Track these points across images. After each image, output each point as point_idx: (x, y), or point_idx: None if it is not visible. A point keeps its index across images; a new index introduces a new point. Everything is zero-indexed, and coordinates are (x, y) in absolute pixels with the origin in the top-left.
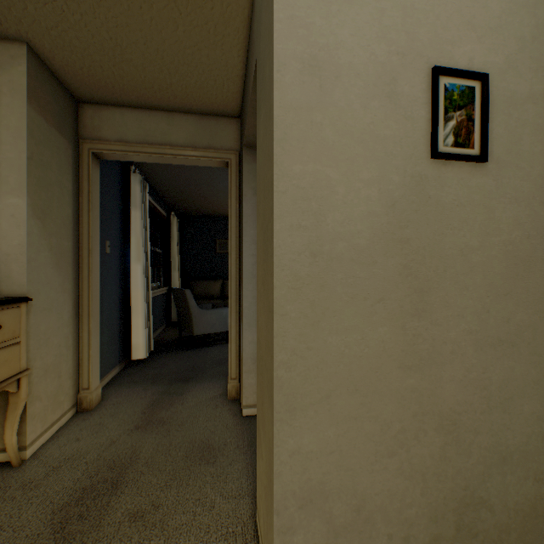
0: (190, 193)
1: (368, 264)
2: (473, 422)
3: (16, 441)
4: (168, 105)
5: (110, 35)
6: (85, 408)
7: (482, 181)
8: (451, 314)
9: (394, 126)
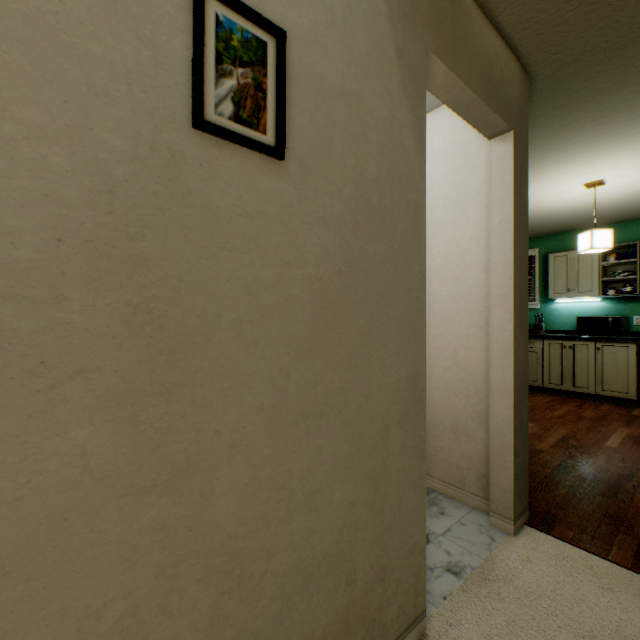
0: None
1: (43, 302)
2: (266, 542)
3: None
4: None
5: None
6: None
7: (280, 187)
8: (232, 386)
9: (114, 42)
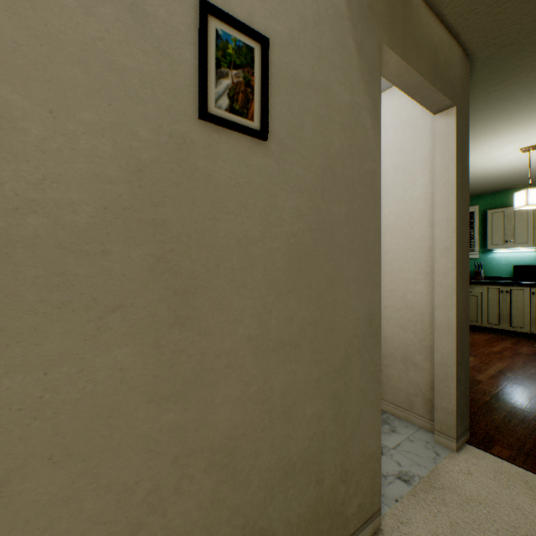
0: None
1: (94, 255)
2: (253, 443)
3: None
4: None
5: None
6: None
7: (264, 162)
8: (227, 319)
9: (143, 57)
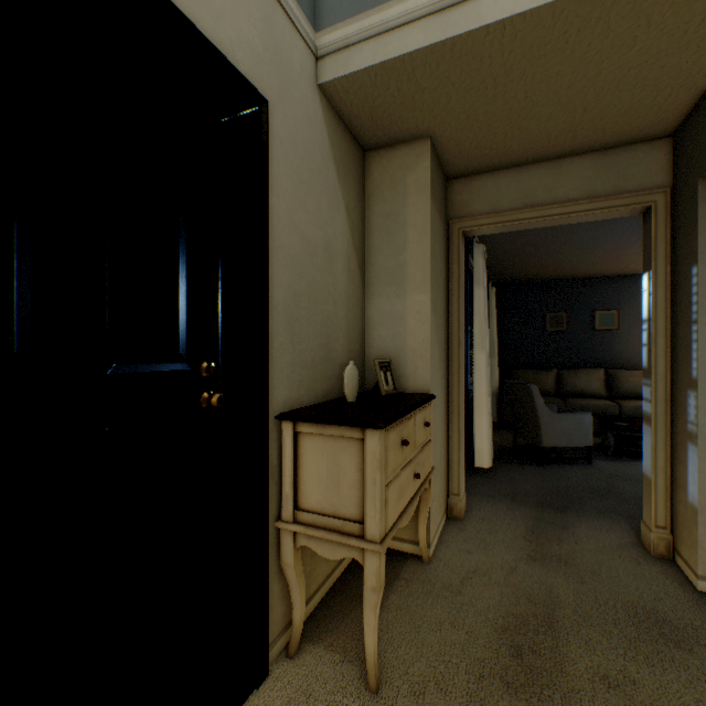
0: (523, 255)
1: None
2: None
3: (425, 537)
4: (557, 152)
5: (526, 94)
6: (454, 515)
7: None
8: None
9: None
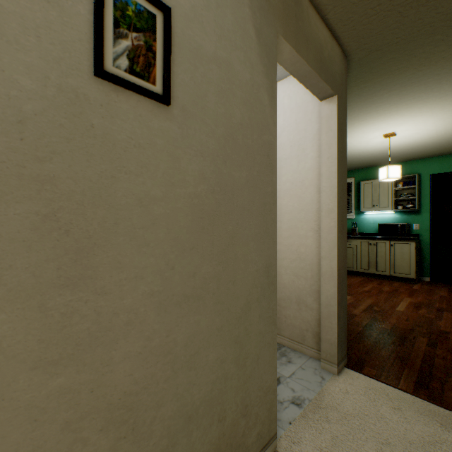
0: None
1: None
2: (155, 395)
3: None
4: None
5: None
6: None
7: (167, 125)
8: (127, 277)
9: (25, 1)
